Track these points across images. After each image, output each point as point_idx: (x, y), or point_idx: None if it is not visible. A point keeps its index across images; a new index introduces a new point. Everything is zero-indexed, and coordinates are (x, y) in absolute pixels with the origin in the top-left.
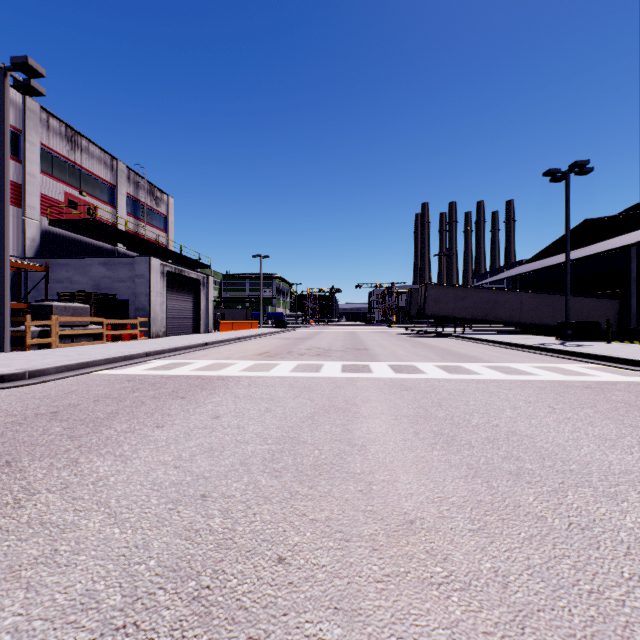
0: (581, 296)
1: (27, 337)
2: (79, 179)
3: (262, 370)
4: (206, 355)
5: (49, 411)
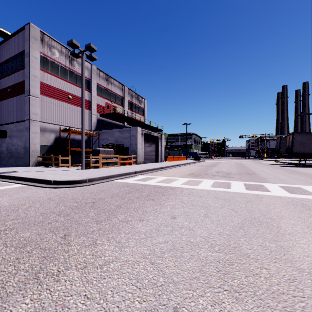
0: None
1: (90, 163)
2: (110, 96)
3: (193, 184)
4: (162, 174)
5: (91, 201)
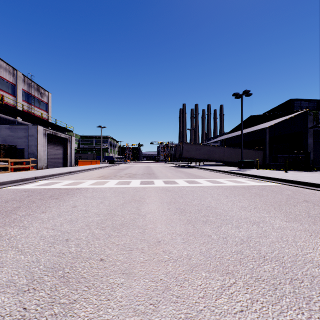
0: (248, 149)
1: None
2: None
3: (100, 184)
4: (70, 178)
5: None
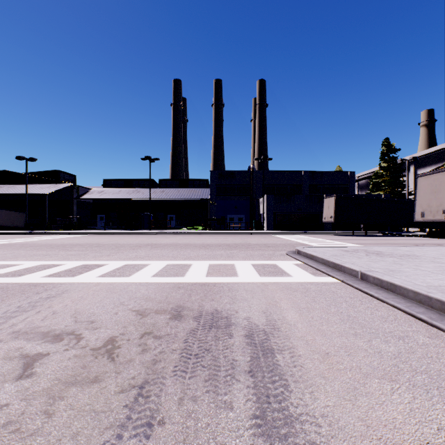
0: (11, 210)
1: None
2: None
3: None
4: None
5: (29, 246)
